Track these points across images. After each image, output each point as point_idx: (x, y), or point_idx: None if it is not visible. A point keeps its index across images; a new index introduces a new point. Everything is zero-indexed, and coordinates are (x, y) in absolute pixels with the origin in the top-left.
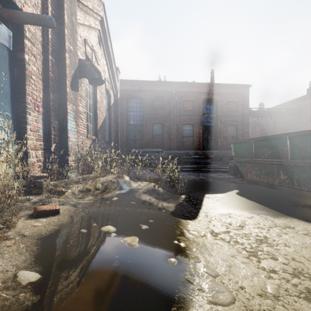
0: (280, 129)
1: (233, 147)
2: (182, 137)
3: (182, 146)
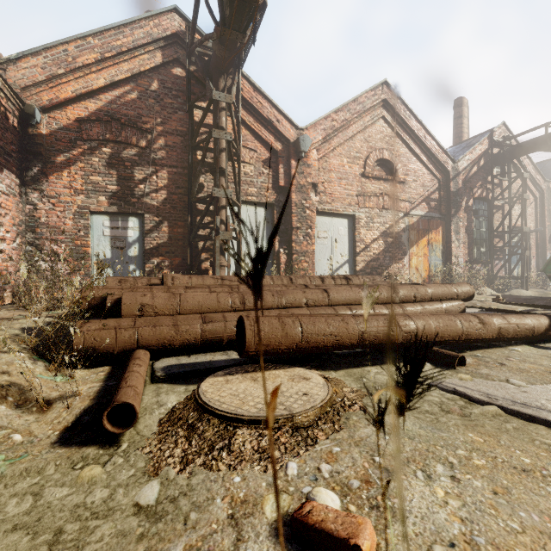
0: None
1: None
2: None
3: None
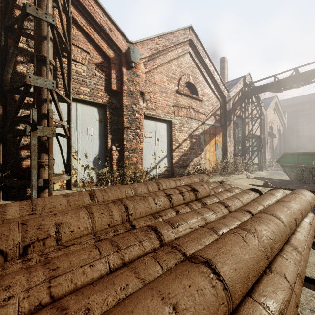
0: None
1: None
2: None
3: None
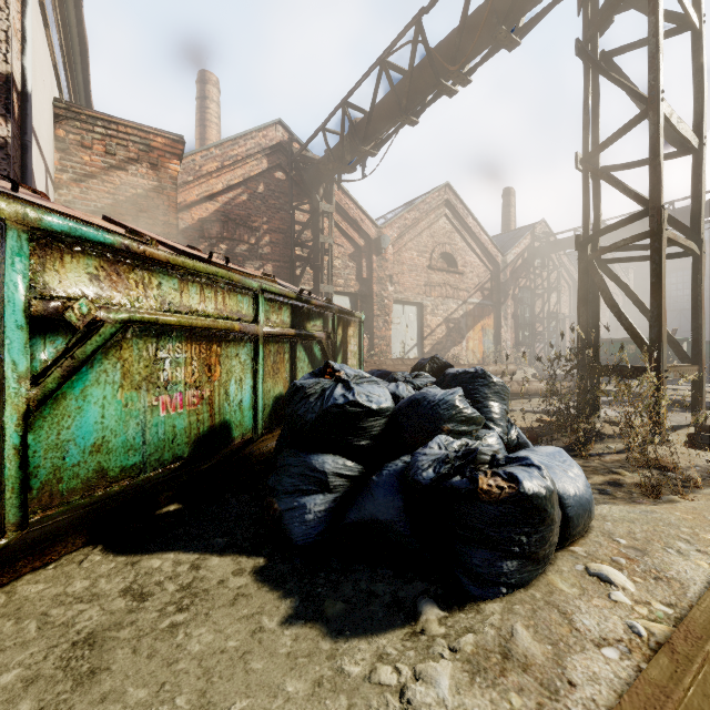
0: None
1: None
2: None
3: None
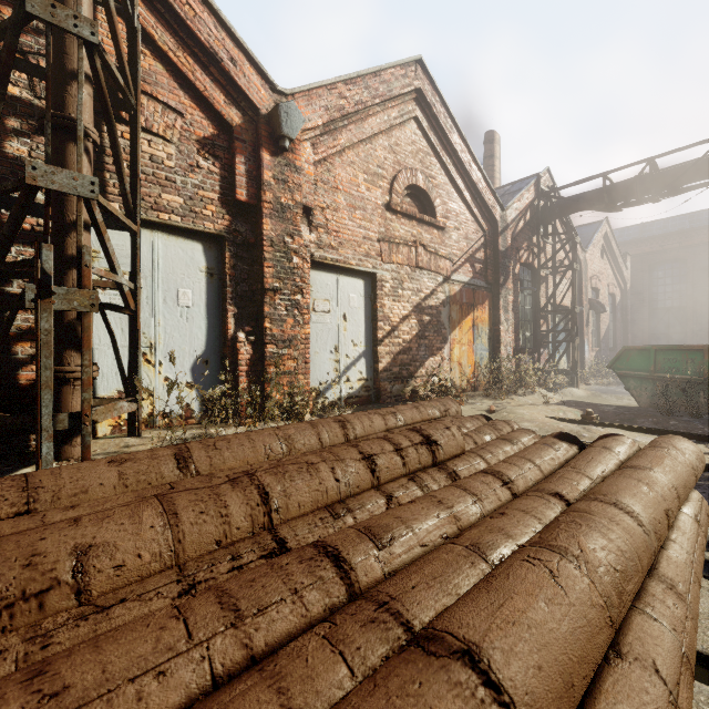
0: None
1: None
2: None
3: None
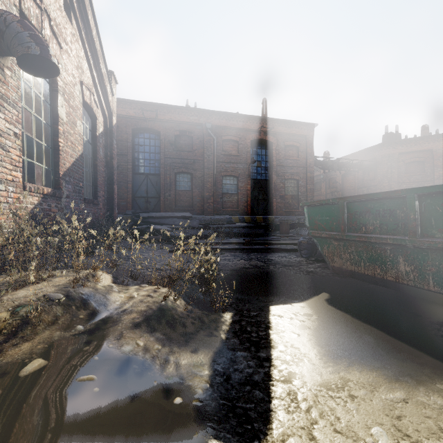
0: (350, 188)
1: (308, 213)
2: (222, 195)
3: (222, 209)
